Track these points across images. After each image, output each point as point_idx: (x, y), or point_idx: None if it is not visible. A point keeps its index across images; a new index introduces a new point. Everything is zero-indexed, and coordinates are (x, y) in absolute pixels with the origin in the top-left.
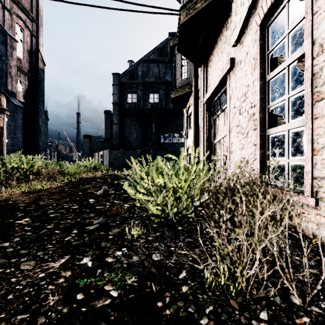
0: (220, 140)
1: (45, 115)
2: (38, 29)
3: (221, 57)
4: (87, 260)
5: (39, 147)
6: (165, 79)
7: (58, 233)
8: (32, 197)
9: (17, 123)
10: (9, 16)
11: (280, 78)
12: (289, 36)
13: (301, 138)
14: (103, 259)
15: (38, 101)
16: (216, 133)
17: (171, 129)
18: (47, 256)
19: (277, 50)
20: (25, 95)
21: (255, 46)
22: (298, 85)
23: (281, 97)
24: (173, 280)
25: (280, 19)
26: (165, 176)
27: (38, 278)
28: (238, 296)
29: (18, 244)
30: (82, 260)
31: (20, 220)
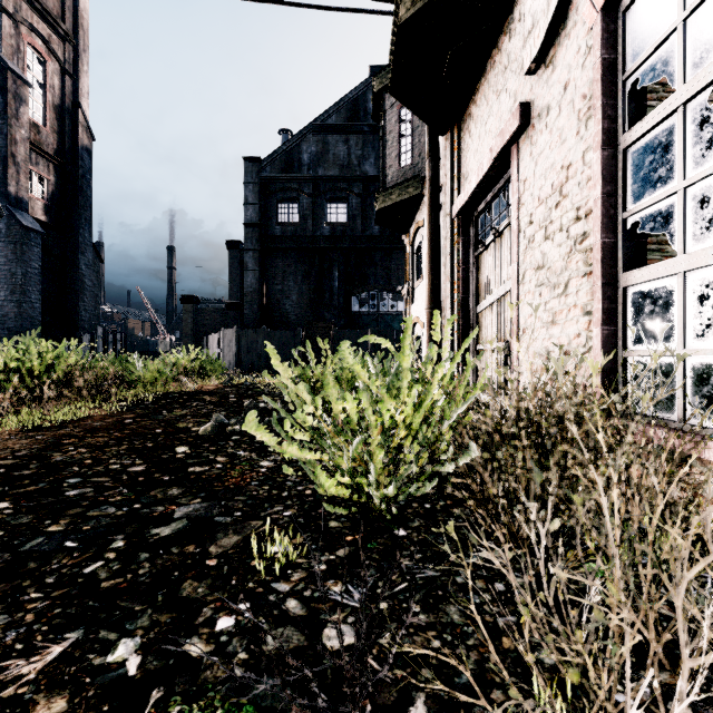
0: (491, 304)
1: (94, 251)
2: (78, 58)
3: (495, 105)
4: (127, 650)
5: (80, 321)
6: (362, 171)
7: (72, 549)
8: (39, 441)
9: (30, 269)
10: (12, 28)
11: (658, 141)
12: (687, 26)
13: None
14: (178, 647)
15: (78, 219)
16: (482, 288)
17: (377, 282)
18: (15, 634)
19: (649, 68)
20: (48, 205)
21: (589, 64)
22: None
23: (661, 189)
24: None
25: None
26: (362, 396)
27: None
28: None
29: None
30: (112, 648)
31: None
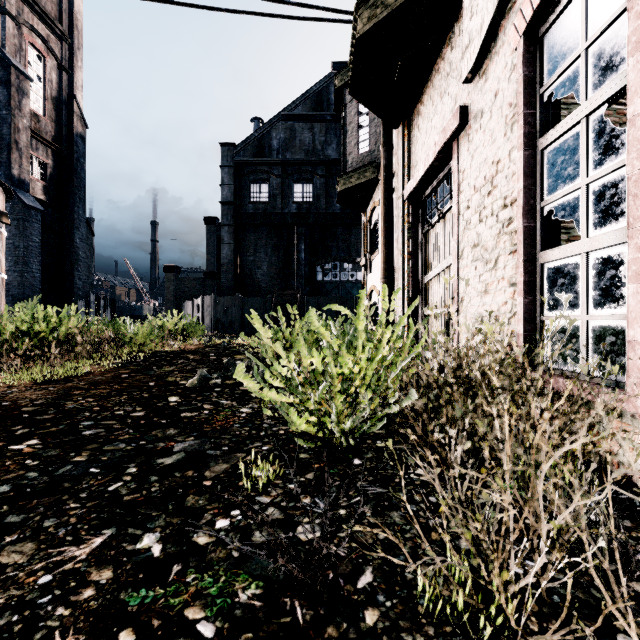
0: (437, 275)
1: (87, 226)
2: (73, 55)
3: (439, 105)
4: (151, 541)
5: (75, 289)
6: (325, 155)
7: (96, 473)
8: (52, 392)
9: (31, 242)
10: (15, 29)
11: (567, 145)
12: (589, 53)
13: (617, 270)
14: (188, 538)
15: (73, 198)
16: (429, 261)
17: (338, 254)
18: (65, 531)
19: (560, 85)
20: (46, 186)
21: (514, 78)
22: (609, 157)
23: (569, 184)
24: (344, 593)
25: (567, 18)
26: (326, 352)
27: (37, 586)
28: (497, 637)
29: (5, 499)
30: (140, 540)
31: (19, 444)
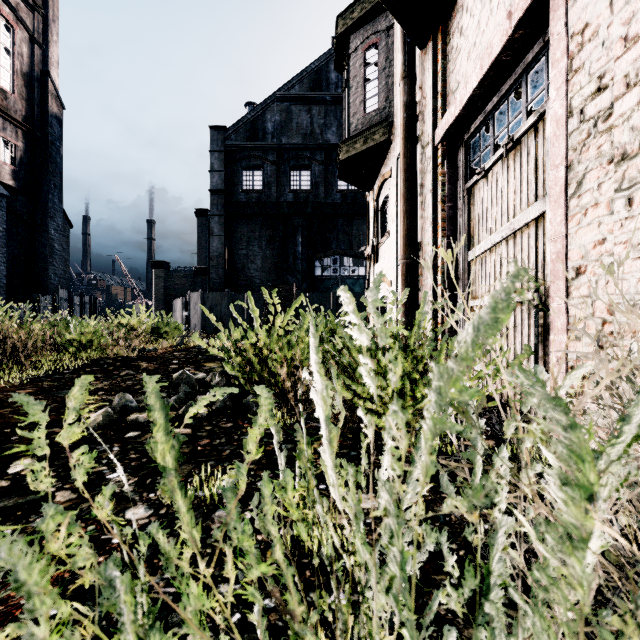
0: (494, 245)
1: (64, 217)
2: (47, 27)
3: None
4: None
5: (49, 285)
6: (324, 139)
7: None
8: None
9: None
10: None
11: None
12: None
13: None
14: None
15: (47, 185)
16: (477, 227)
17: (338, 247)
18: None
19: None
20: (16, 171)
21: None
22: None
23: None
24: None
25: None
26: None
27: None
28: None
29: None
30: None
31: None
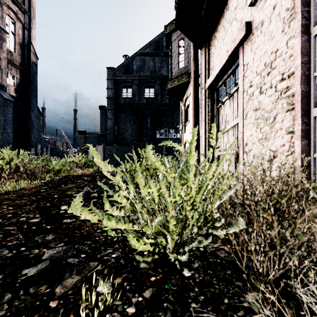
0: (226, 131)
1: (38, 110)
2: (30, 21)
3: (229, 28)
4: None
5: (31, 142)
6: (160, 73)
7: None
8: None
9: (7, 118)
10: None
11: None
12: None
13: None
14: None
15: (30, 95)
16: (221, 123)
17: (167, 124)
18: None
19: None
20: (16, 89)
21: None
22: None
23: None
24: None
25: None
26: (161, 184)
27: None
28: None
29: None
30: None
31: None
